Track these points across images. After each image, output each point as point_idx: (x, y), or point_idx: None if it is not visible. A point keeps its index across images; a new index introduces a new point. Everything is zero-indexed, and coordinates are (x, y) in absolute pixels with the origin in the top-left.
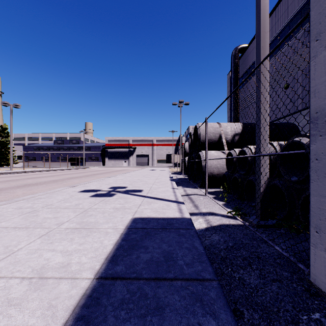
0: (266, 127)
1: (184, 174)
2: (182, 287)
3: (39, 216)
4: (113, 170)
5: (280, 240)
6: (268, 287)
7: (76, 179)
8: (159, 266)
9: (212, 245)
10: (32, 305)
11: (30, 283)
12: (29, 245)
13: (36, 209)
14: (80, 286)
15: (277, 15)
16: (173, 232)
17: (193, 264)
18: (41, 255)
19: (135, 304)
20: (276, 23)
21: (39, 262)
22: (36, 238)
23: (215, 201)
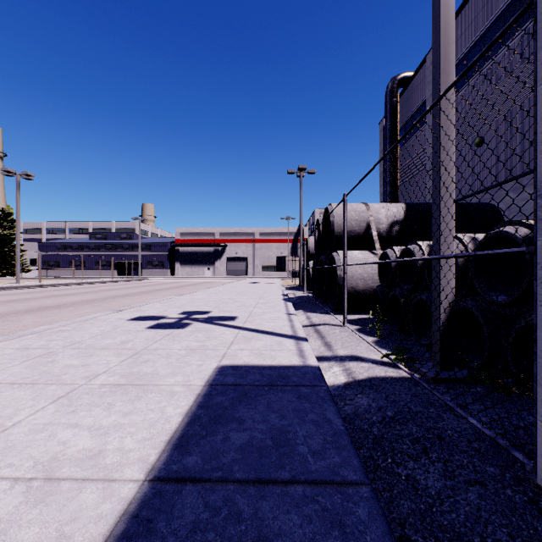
0: (450, 209)
1: (307, 290)
2: (306, 497)
3: (57, 363)
4: (189, 283)
5: (477, 406)
6: (460, 494)
7: (125, 297)
8: (263, 456)
9: (357, 414)
10: (27, 535)
11: (28, 489)
12: (34, 416)
13: (54, 350)
14: (119, 495)
15: (464, 22)
16: (289, 392)
17: (325, 453)
18: (52, 436)
19: (218, 532)
20: (461, 36)
21: (48, 448)
22: (48, 403)
23: (361, 337)
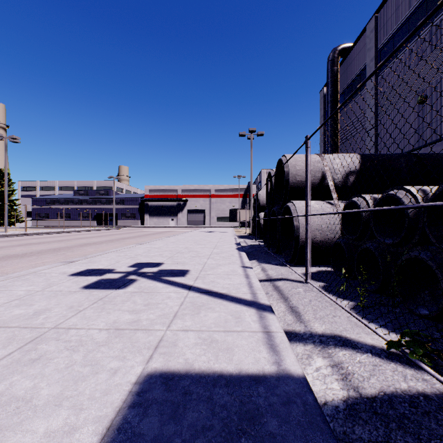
0: None
1: (257, 238)
2: None
3: None
4: (154, 232)
5: None
6: None
7: (91, 246)
8: None
9: None
10: None
11: None
12: None
13: None
14: None
15: None
16: None
17: None
18: None
19: None
20: (402, 2)
21: None
22: None
23: (335, 302)
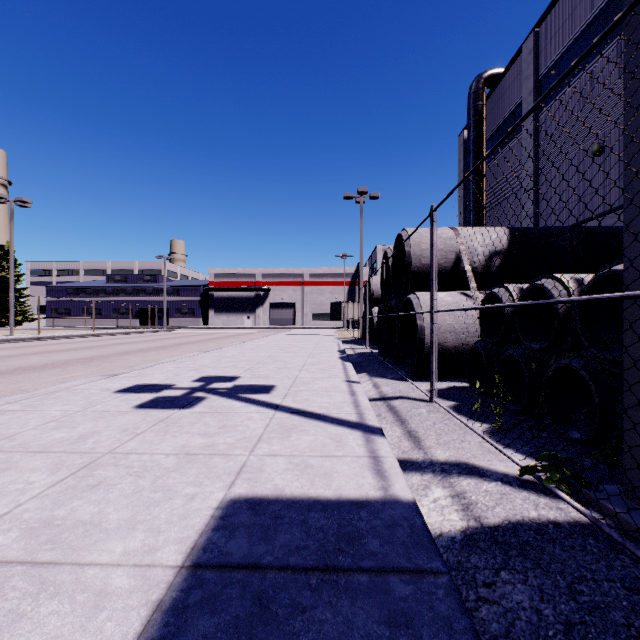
0: None
1: (369, 344)
2: None
3: None
4: (223, 335)
5: None
6: None
7: (136, 354)
8: None
9: None
10: None
11: None
12: None
13: None
14: None
15: None
16: (367, 597)
17: None
18: None
19: None
20: (572, 14)
21: None
22: None
23: (465, 424)
